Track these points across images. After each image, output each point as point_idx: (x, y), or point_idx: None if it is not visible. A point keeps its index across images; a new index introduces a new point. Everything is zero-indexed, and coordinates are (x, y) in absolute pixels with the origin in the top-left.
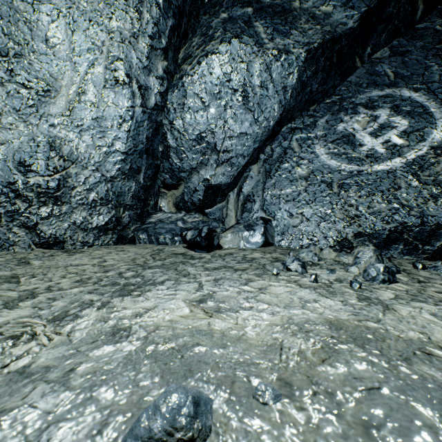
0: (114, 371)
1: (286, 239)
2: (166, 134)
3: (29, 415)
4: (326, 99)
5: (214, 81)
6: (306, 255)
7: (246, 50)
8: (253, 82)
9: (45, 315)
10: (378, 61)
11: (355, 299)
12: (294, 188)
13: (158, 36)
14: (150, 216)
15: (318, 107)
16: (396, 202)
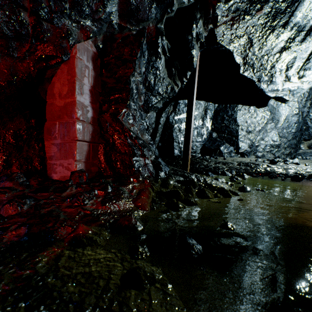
0: None
1: None
2: (307, 123)
3: None
4: None
5: None
6: None
7: None
8: None
9: None
10: None
11: None
12: None
13: (308, 96)
14: (297, 151)
15: None
16: None
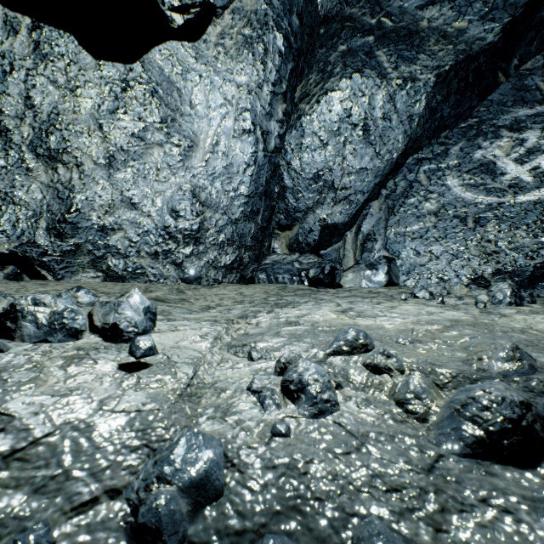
0: (303, 334)
1: (413, 278)
2: (283, 175)
3: (271, 342)
4: (460, 123)
5: (333, 118)
6: (434, 289)
7: (368, 84)
8: (375, 115)
9: (232, 316)
10: (528, 73)
11: (477, 312)
12: (421, 225)
13: (279, 82)
14: (264, 258)
15: (450, 133)
16: (543, 236)
